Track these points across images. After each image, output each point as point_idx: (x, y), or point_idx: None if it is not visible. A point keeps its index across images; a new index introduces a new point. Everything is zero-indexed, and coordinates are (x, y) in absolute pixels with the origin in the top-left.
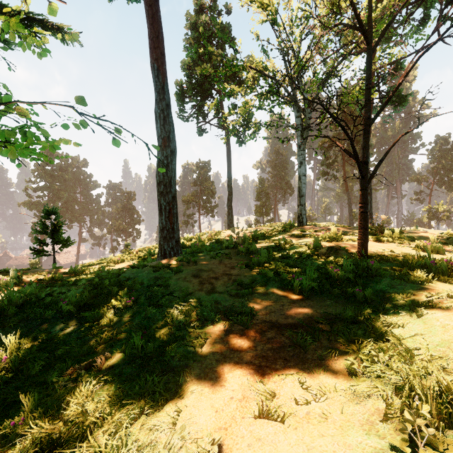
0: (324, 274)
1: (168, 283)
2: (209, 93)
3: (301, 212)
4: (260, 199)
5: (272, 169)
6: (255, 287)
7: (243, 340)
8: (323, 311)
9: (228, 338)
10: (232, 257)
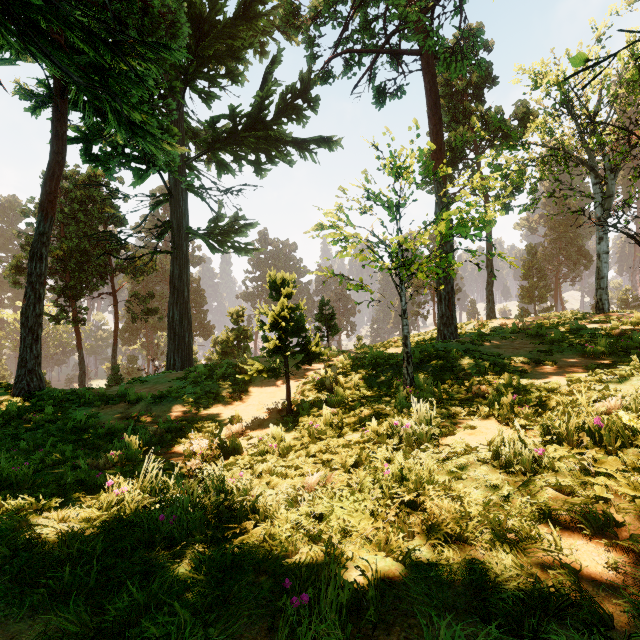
0: (615, 345)
1: (479, 350)
2: (463, 156)
3: (601, 297)
4: (528, 278)
5: (551, 230)
6: (553, 352)
7: (552, 369)
8: (609, 361)
9: (542, 369)
10: (522, 339)
